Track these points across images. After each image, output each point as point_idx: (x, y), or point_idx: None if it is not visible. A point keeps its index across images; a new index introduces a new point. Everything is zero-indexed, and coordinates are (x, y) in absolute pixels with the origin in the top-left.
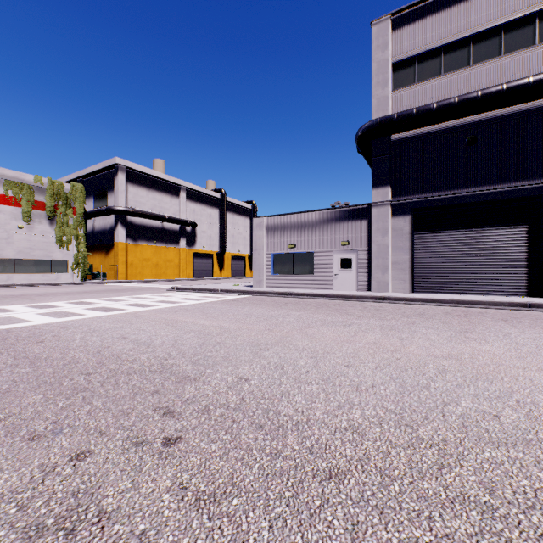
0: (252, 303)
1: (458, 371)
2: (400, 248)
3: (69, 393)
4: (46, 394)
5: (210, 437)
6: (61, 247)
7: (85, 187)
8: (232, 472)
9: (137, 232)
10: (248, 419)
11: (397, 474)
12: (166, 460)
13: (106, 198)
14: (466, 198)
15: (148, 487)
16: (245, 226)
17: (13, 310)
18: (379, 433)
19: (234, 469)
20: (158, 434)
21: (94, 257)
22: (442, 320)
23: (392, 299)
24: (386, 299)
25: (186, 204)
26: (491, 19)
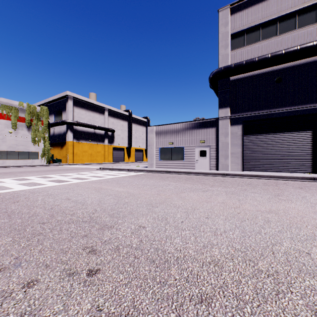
0: (147, 177)
1: (278, 221)
2: (235, 144)
3: (29, 236)
4: (14, 237)
5: (119, 269)
6: (34, 144)
7: (49, 108)
8: (134, 297)
9: (80, 135)
10: (144, 255)
11: (248, 299)
12: (88, 287)
13: (61, 115)
14: (275, 114)
15: (74, 309)
16: (143, 131)
17: (3, 181)
18: (232, 266)
19: (135, 294)
20: (84, 267)
21: (54, 150)
22: (262, 188)
23: (231, 175)
24: (227, 175)
25: (108, 119)
26: (290, 7)
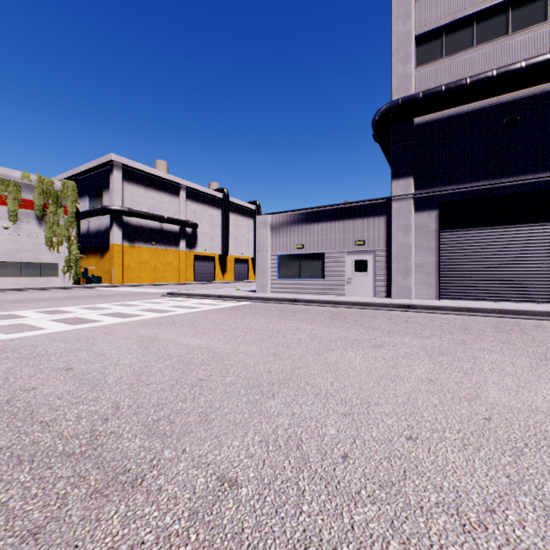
0: (254, 312)
1: None
2: (424, 248)
3: None
4: None
5: None
6: (51, 249)
7: (79, 186)
8: None
9: (134, 234)
10: None
11: None
12: None
13: (101, 198)
14: (504, 189)
15: None
16: (249, 227)
17: None
18: None
19: None
20: None
21: (89, 260)
22: (498, 337)
23: (418, 308)
24: (411, 308)
25: (186, 204)
26: None
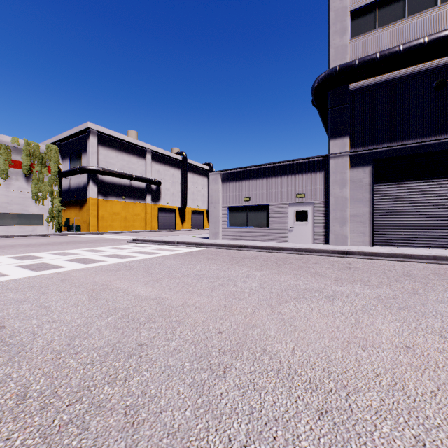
0: (206, 258)
1: None
2: (359, 200)
3: None
4: None
5: None
6: (37, 202)
7: (62, 149)
8: None
9: (108, 189)
10: None
11: None
12: None
13: (80, 159)
14: (433, 146)
15: None
16: (204, 184)
17: None
18: None
19: None
20: None
21: (70, 211)
22: (447, 286)
23: (356, 254)
24: (349, 254)
25: (151, 165)
26: None
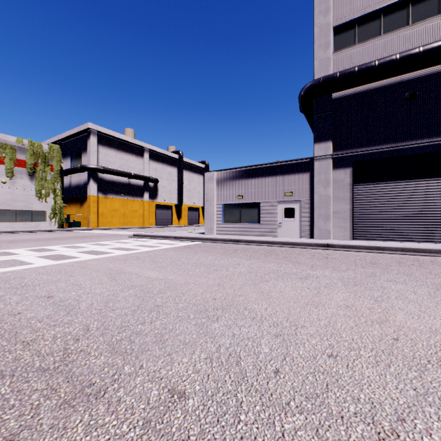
0: (203, 250)
1: None
2: (340, 198)
3: None
4: None
5: None
6: (40, 199)
7: (63, 148)
8: None
9: (107, 187)
10: None
11: None
12: None
13: (81, 158)
14: (405, 150)
15: None
16: (199, 182)
17: None
18: None
19: None
20: None
21: (71, 208)
22: (401, 271)
23: (336, 247)
24: (330, 247)
25: (149, 164)
26: None
